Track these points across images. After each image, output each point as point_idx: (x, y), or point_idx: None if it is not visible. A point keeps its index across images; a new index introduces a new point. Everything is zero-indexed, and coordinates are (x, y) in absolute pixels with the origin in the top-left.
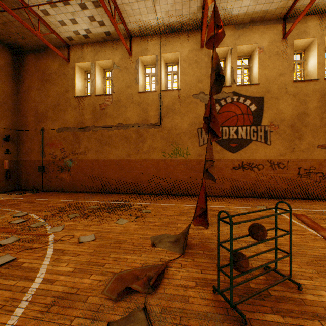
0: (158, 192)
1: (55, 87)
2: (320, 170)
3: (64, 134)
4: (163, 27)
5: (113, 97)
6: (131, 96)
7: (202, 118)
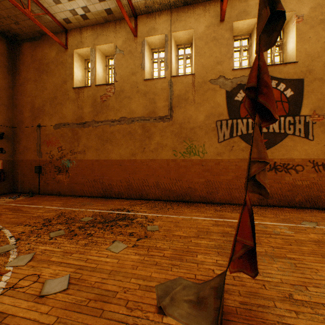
0: (167, 198)
1: (52, 78)
2: None
3: (62, 131)
4: None
5: (116, 87)
6: (136, 85)
7: (223, 108)
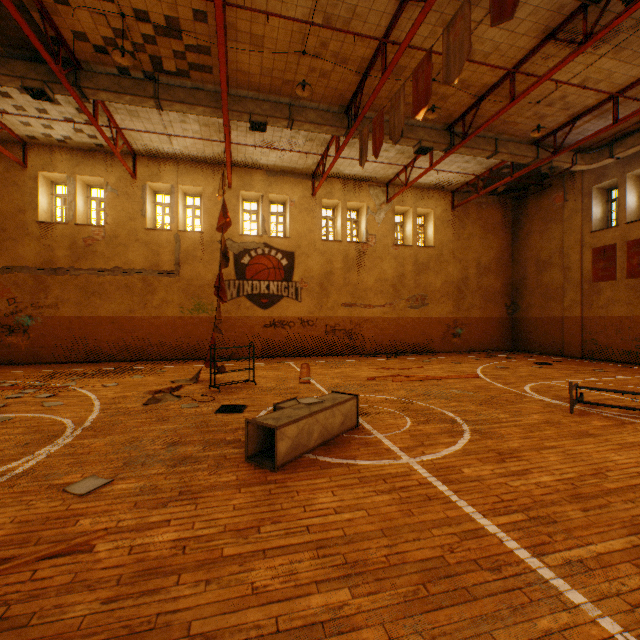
0: (174, 357)
1: None
2: (344, 328)
3: (17, 277)
4: (182, 156)
5: (107, 230)
6: (136, 232)
7: (231, 269)
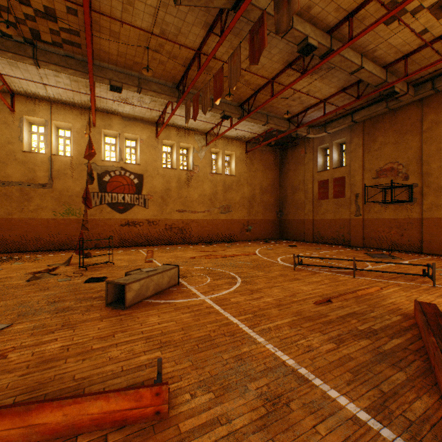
0: (48, 249)
1: None
2: (178, 226)
3: None
4: (55, 99)
5: None
6: (14, 153)
7: (95, 184)
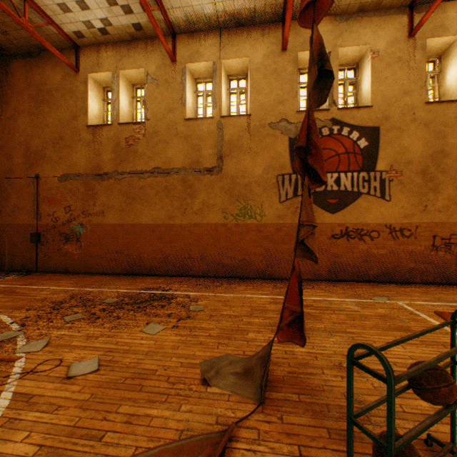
0: (216, 274)
1: (56, 111)
2: None
3: (71, 184)
4: (224, 17)
5: (147, 127)
6: (175, 125)
7: (285, 159)
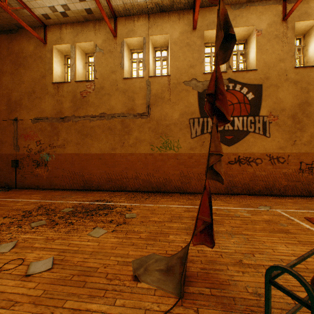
0: (145, 190)
1: (30, 72)
2: None
3: (41, 125)
4: (151, 5)
5: (96, 84)
6: (116, 83)
7: (195, 107)
